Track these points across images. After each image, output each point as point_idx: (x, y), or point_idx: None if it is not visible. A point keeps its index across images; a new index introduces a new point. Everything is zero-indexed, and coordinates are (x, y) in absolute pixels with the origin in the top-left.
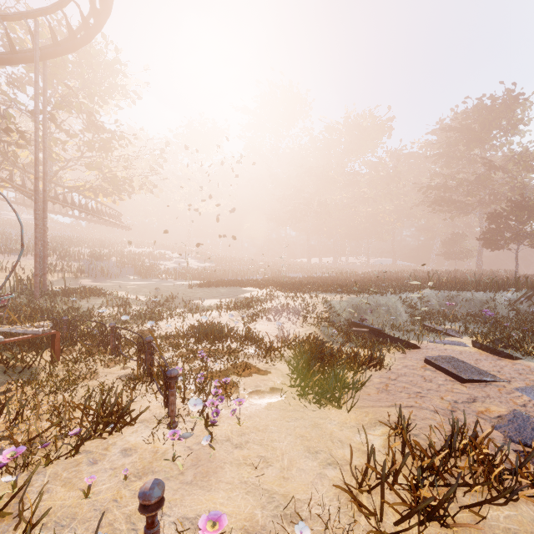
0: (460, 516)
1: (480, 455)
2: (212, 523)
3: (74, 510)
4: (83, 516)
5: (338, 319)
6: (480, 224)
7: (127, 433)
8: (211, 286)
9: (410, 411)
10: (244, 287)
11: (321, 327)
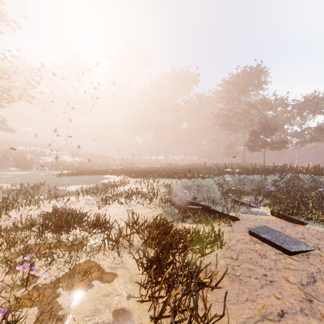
0: None
1: None
2: None
3: None
4: None
5: (175, 199)
6: (244, 137)
7: None
8: (78, 175)
9: None
10: (104, 175)
11: (165, 207)
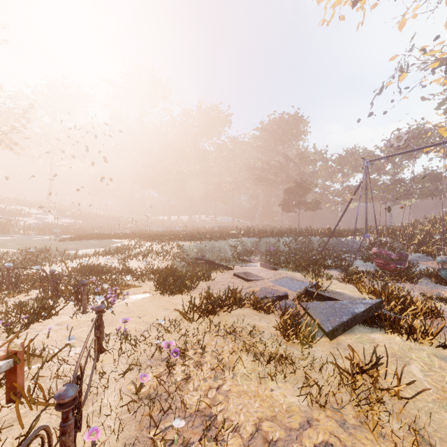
0: (223, 314)
1: (235, 296)
2: (125, 321)
3: (42, 343)
4: (49, 344)
5: (187, 257)
6: (282, 195)
7: (54, 320)
8: (82, 239)
9: (216, 292)
10: (114, 239)
11: (176, 262)
